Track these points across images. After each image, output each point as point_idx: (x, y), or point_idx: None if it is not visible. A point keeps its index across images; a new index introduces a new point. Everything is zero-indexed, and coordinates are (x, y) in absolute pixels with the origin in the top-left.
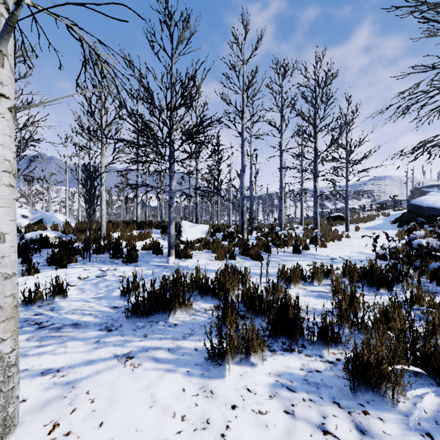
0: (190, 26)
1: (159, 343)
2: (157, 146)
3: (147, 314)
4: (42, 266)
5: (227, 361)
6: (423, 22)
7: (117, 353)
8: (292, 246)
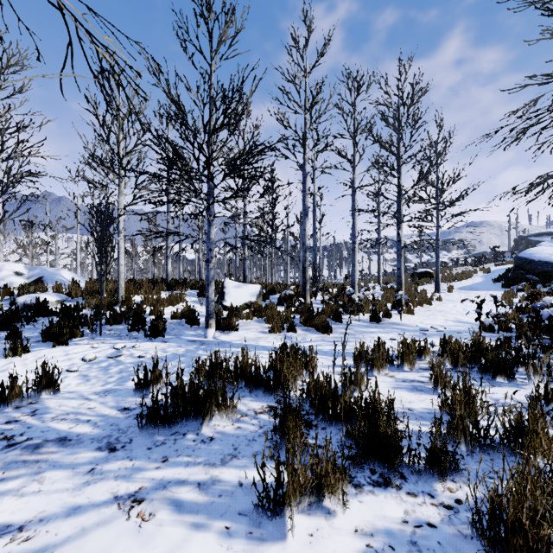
0: (235, 20)
1: (185, 472)
2: (190, 180)
3: (170, 422)
4: (34, 342)
5: (288, 508)
6: (548, 15)
7: (119, 491)
8: (369, 313)
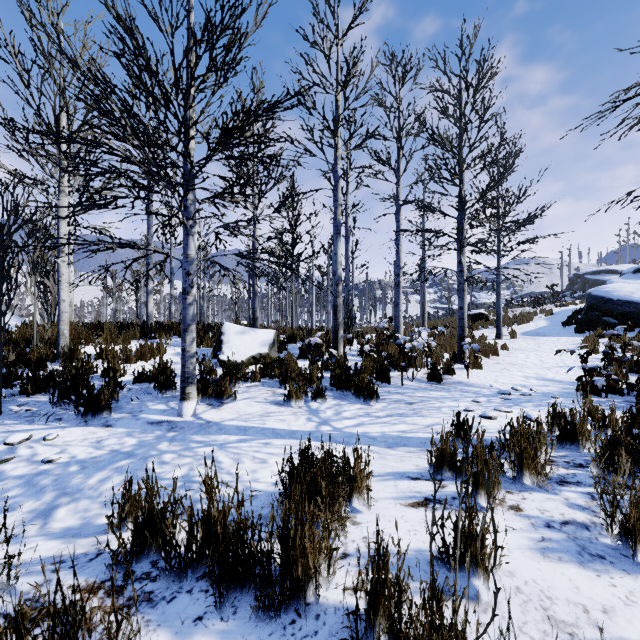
0: None
1: None
2: (143, 148)
3: None
4: None
5: None
6: None
7: None
8: (427, 369)
